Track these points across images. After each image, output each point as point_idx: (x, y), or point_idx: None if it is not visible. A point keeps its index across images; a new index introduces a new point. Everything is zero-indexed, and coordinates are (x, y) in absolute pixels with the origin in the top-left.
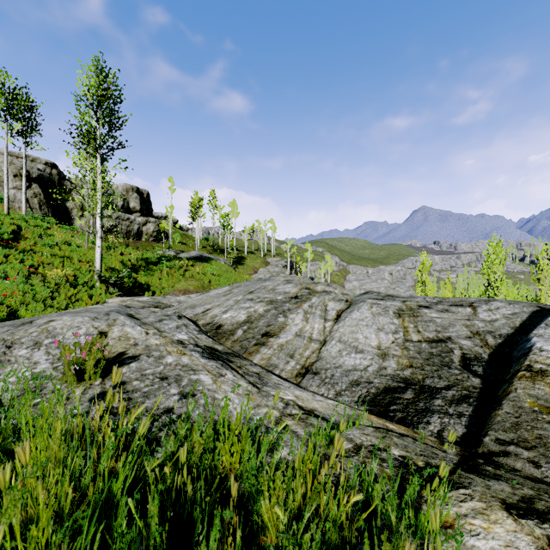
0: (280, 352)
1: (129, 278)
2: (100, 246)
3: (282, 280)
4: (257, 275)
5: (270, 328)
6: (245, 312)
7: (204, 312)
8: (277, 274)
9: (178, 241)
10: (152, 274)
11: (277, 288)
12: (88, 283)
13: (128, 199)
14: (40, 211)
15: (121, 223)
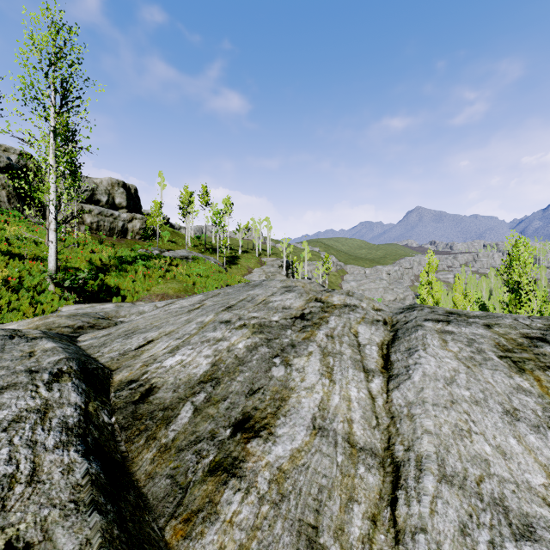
0: (276, 516)
1: (95, 280)
2: (55, 241)
3: (279, 286)
4: (251, 275)
5: (253, 402)
6: (210, 351)
7: (140, 348)
8: (272, 274)
9: (167, 239)
10: (125, 275)
11: (271, 300)
12: (38, 286)
13: (113, 195)
14: (9, 205)
15: (104, 220)
